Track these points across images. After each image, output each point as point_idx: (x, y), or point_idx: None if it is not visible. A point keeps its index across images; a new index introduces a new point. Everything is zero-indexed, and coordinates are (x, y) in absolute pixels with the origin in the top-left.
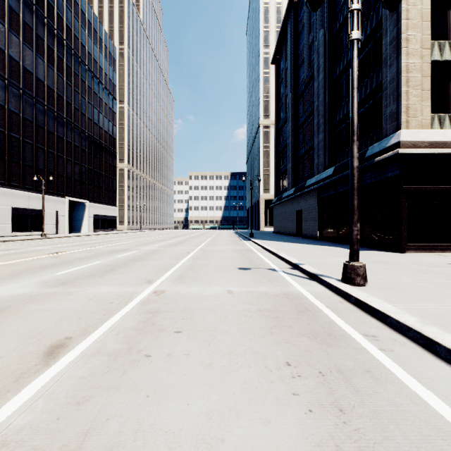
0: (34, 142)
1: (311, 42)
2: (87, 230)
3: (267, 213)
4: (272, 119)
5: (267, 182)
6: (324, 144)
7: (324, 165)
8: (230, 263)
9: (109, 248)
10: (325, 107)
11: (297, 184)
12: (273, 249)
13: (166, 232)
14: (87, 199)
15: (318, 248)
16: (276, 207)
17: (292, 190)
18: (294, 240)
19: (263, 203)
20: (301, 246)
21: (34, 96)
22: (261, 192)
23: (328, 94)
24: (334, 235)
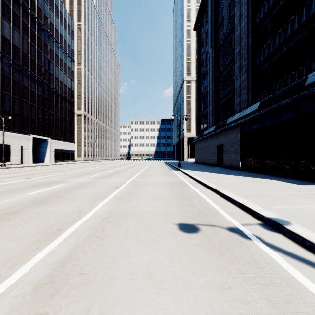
0: (1, 89)
1: (231, 0)
2: (49, 161)
3: (189, 148)
4: (193, 76)
5: (189, 124)
6: (247, 83)
7: (247, 103)
8: (164, 209)
9: (41, 180)
10: (247, 50)
11: (216, 123)
12: (210, 183)
13: (111, 163)
14: (49, 137)
15: (255, 181)
16: (198, 143)
17: (213, 128)
18: (219, 170)
19: (186, 140)
20: (234, 178)
21: (0, 51)
22: (185, 132)
23: (251, 37)
24: (258, 166)
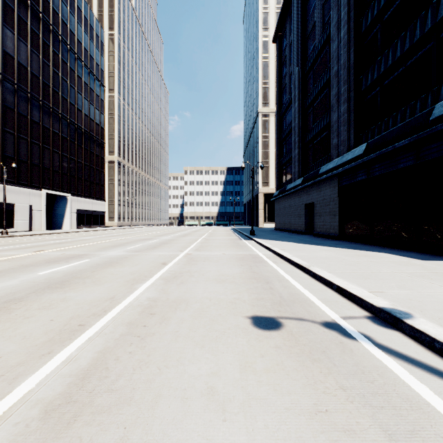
0: (1, 125)
1: None
2: (69, 227)
3: (266, 208)
4: (271, 107)
5: (266, 175)
6: (348, 117)
7: (348, 145)
8: (231, 295)
9: (57, 253)
10: (349, 70)
11: (305, 173)
12: (296, 259)
13: (157, 229)
14: (68, 193)
15: (359, 255)
16: (278, 201)
17: (300, 180)
18: (309, 240)
19: (262, 197)
20: (330, 250)
21: None
22: (260, 186)
23: (354, 51)
24: (364, 234)
